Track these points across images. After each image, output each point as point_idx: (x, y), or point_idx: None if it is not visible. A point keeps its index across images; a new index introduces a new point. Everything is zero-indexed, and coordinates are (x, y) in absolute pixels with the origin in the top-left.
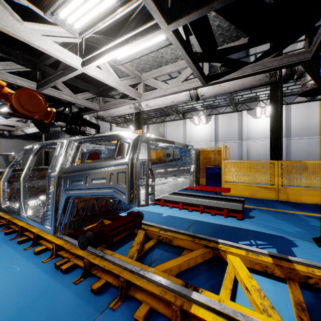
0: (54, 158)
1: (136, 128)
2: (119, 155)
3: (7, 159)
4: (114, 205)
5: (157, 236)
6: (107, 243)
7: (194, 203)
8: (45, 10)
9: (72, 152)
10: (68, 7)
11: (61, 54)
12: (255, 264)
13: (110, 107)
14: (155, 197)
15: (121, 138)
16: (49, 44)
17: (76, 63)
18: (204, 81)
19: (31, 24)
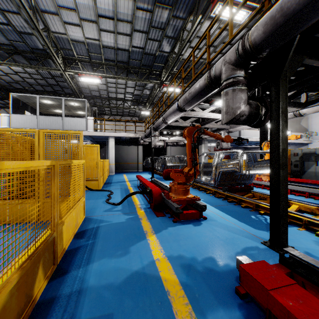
0: (214, 159)
1: (261, 132)
2: (236, 158)
3: (180, 159)
4: (237, 179)
5: (259, 197)
6: (233, 192)
7: (300, 190)
8: (210, 104)
9: (221, 156)
10: (218, 102)
11: (214, 116)
12: (306, 209)
13: (236, 126)
14: (251, 173)
15: (237, 152)
16: (210, 114)
17: (219, 117)
18: (300, 107)
19: (205, 110)
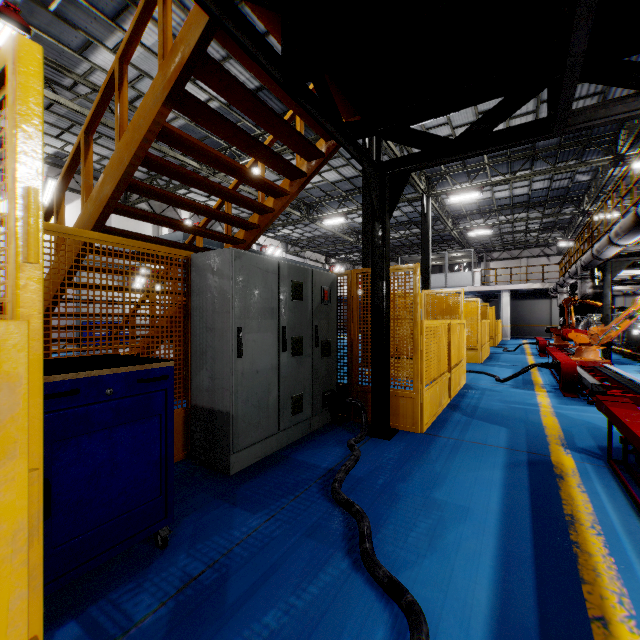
0: None
1: None
2: None
3: None
4: None
5: None
6: None
7: None
8: None
9: None
10: None
11: (630, 272)
12: None
13: None
14: None
15: None
16: (624, 271)
17: (639, 273)
18: None
19: None
